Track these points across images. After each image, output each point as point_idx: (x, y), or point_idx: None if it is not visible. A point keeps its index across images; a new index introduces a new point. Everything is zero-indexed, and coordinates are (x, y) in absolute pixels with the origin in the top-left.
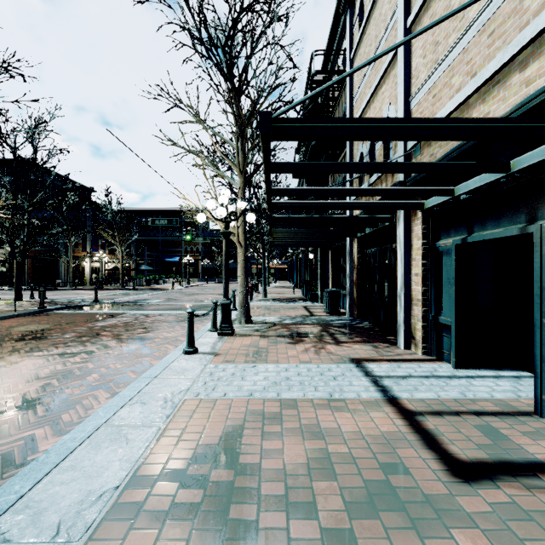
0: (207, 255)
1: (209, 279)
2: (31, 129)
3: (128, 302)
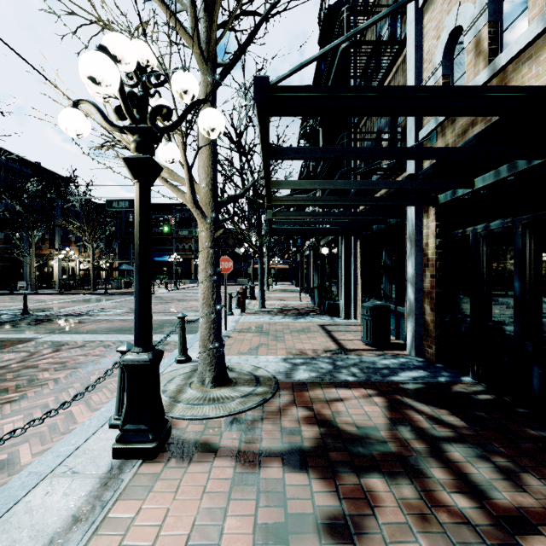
0: None
1: None
2: None
3: (69, 315)
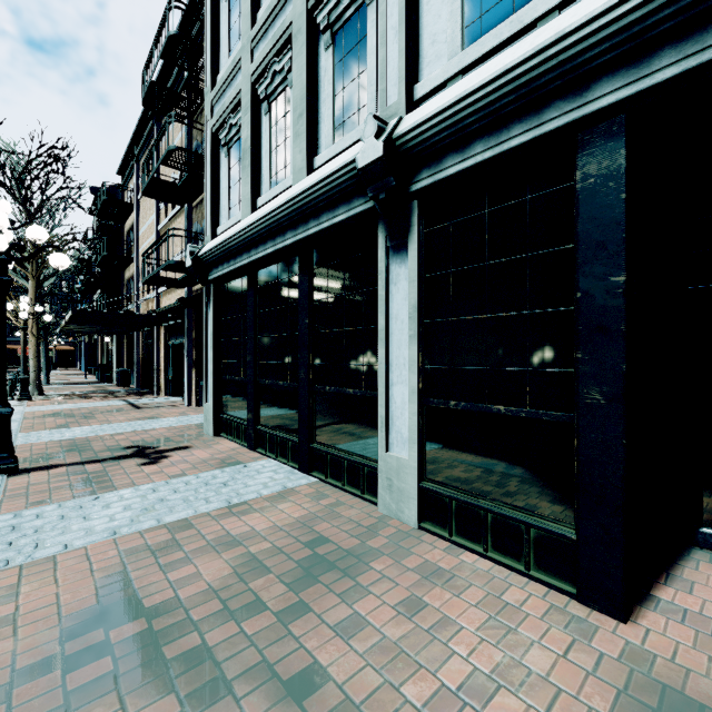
0: None
1: None
2: None
3: None
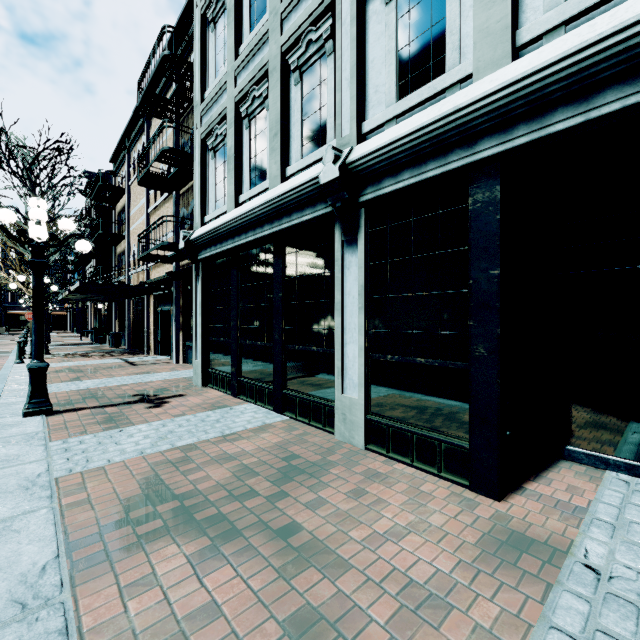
0: None
1: None
2: None
3: None
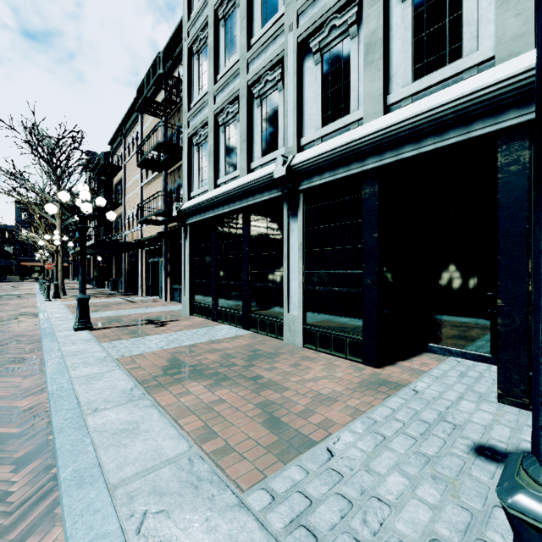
0: None
1: None
2: None
3: None
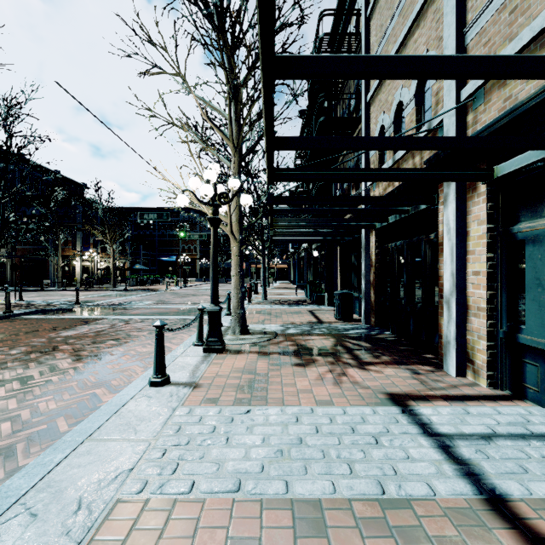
0: (205, 254)
1: (207, 279)
2: (4, 111)
3: (112, 305)
